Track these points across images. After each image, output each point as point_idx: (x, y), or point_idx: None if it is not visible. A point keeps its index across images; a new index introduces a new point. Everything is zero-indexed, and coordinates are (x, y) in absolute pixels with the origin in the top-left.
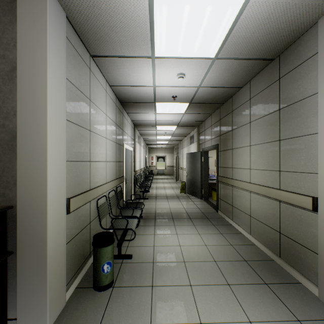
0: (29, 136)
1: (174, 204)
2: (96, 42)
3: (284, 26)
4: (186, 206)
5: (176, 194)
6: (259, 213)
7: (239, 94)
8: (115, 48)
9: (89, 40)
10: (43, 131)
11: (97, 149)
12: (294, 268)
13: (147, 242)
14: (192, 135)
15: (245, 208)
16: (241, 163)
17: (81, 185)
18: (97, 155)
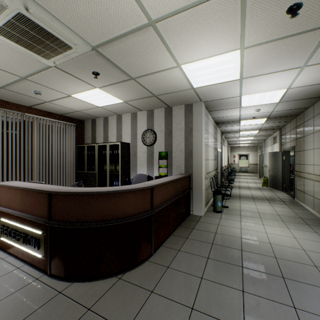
0: (196, 151)
1: (255, 192)
2: (213, 108)
3: (317, 89)
4: (266, 194)
5: (258, 187)
6: (318, 193)
7: (307, 112)
8: (220, 108)
9: (210, 108)
10: (201, 150)
11: (209, 153)
12: None
13: (235, 204)
14: (274, 136)
15: (311, 192)
16: (308, 161)
17: (206, 170)
18: (209, 157)
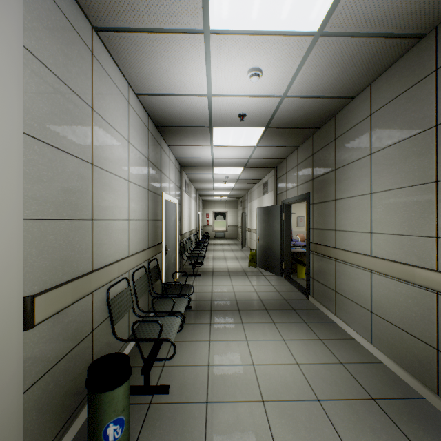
0: None
1: (241, 284)
2: None
3: None
4: (259, 289)
5: (242, 268)
6: (391, 309)
7: (349, 110)
8: (135, 10)
9: None
10: None
11: (109, 198)
12: None
13: (197, 356)
14: (265, 182)
15: (361, 297)
16: (353, 223)
17: (69, 264)
18: (109, 209)
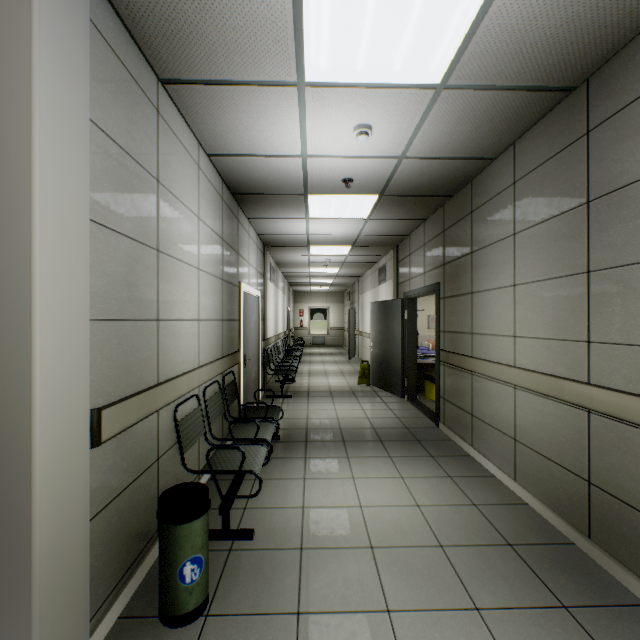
0: None
1: (347, 408)
2: (169, 44)
3: None
4: (372, 414)
5: (350, 387)
6: (538, 435)
7: (489, 175)
8: (213, 61)
9: (152, 38)
10: (23, 246)
11: (176, 292)
12: (627, 566)
13: (288, 497)
14: (382, 266)
15: (503, 421)
16: (493, 324)
17: (134, 374)
18: (176, 306)
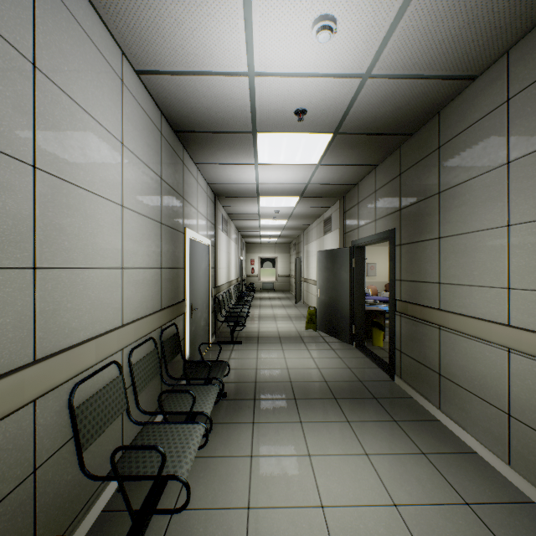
0: None
1: (297, 356)
2: None
3: None
4: (322, 363)
5: (298, 332)
6: None
7: (465, 100)
8: None
9: None
10: None
11: (78, 230)
12: None
13: (231, 489)
14: (328, 217)
15: (489, 389)
16: (473, 273)
17: None
18: (78, 250)
